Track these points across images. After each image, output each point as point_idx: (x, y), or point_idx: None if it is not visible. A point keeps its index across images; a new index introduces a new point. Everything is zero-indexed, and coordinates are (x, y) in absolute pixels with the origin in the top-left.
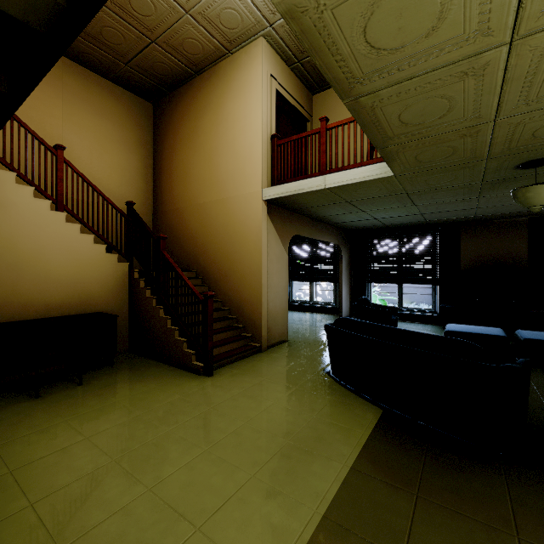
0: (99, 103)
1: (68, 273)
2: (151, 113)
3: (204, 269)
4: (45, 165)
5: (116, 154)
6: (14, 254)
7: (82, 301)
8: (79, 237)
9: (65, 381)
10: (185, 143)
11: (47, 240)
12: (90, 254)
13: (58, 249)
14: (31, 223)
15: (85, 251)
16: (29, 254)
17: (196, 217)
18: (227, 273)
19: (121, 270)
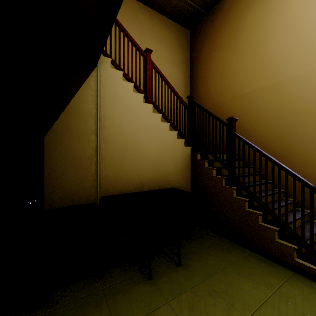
0: (158, 33)
1: (153, 154)
2: (189, 37)
3: (247, 151)
4: (139, 66)
5: (168, 69)
6: (121, 138)
7: (162, 178)
8: (160, 125)
9: (162, 254)
10: (223, 47)
11: (141, 127)
12: (167, 139)
13: (147, 134)
14: (132, 113)
15: (164, 136)
16: (130, 139)
17: (237, 106)
18: (281, 155)
19: (186, 153)
